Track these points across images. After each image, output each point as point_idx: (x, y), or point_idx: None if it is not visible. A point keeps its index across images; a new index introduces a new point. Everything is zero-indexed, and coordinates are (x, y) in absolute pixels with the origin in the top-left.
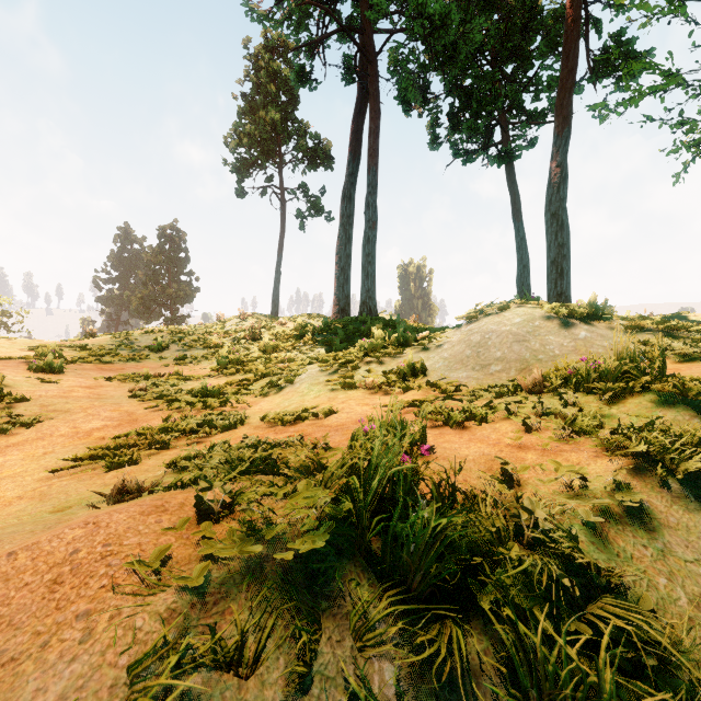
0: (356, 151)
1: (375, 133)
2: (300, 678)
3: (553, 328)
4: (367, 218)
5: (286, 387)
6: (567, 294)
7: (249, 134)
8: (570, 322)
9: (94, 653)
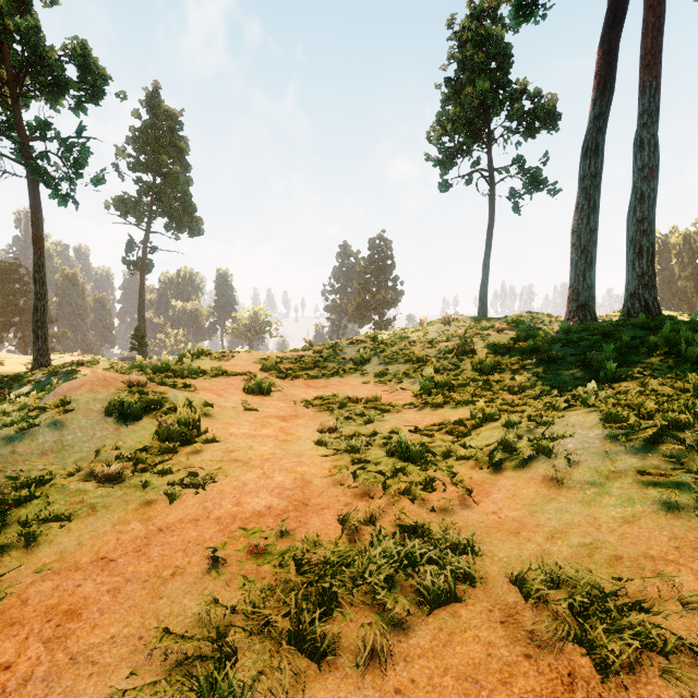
0: (606, 81)
1: (654, 28)
2: None
3: None
4: (638, 165)
5: (535, 459)
6: None
7: (453, 119)
8: None
9: None
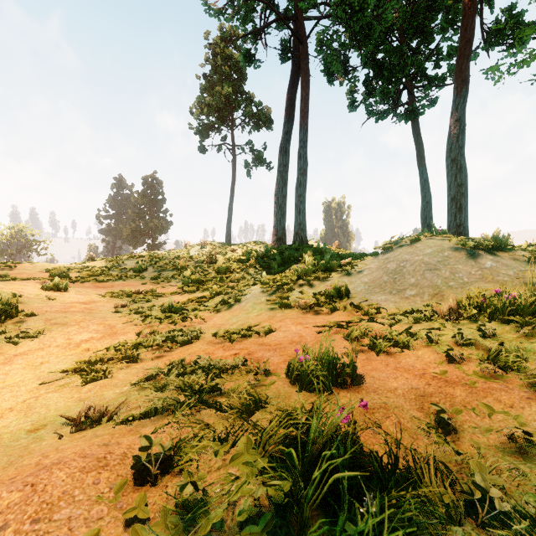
0: (290, 114)
1: (305, 99)
2: None
3: (461, 258)
4: (299, 167)
5: (234, 304)
6: (465, 225)
7: (208, 104)
8: (476, 253)
9: None
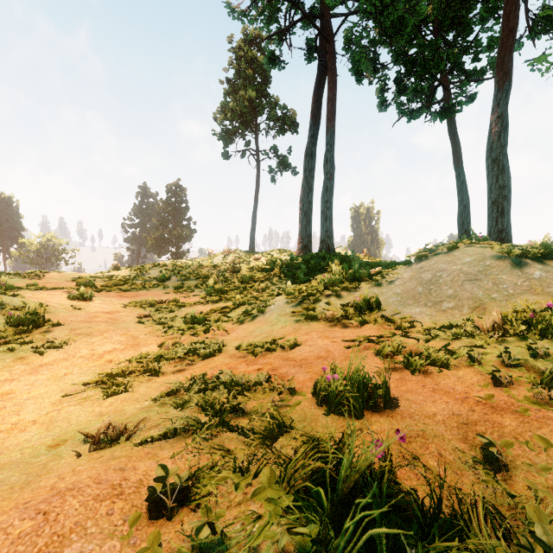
0: (316, 117)
1: (332, 100)
2: None
3: (505, 267)
4: (326, 171)
5: (258, 316)
6: (508, 230)
7: (232, 109)
8: (522, 262)
9: None
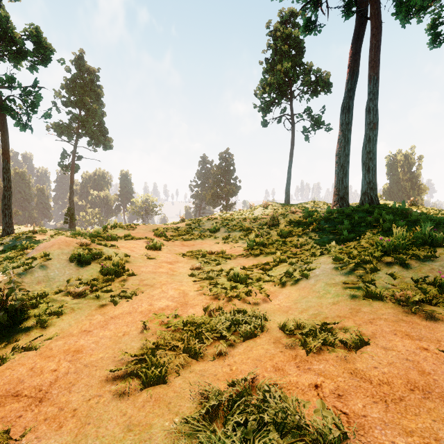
0: (354, 70)
1: (376, 46)
2: None
3: None
4: (368, 121)
5: (301, 280)
6: None
7: (269, 84)
8: None
9: None
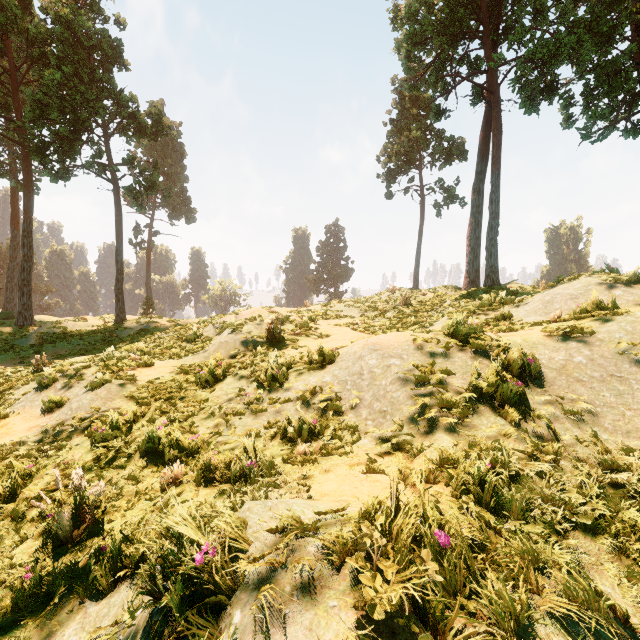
0: (484, 153)
1: (497, 145)
2: (437, 343)
3: (600, 290)
4: (490, 211)
5: (429, 327)
6: None
7: (395, 151)
8: (613, 286)
9: (407, 338)
